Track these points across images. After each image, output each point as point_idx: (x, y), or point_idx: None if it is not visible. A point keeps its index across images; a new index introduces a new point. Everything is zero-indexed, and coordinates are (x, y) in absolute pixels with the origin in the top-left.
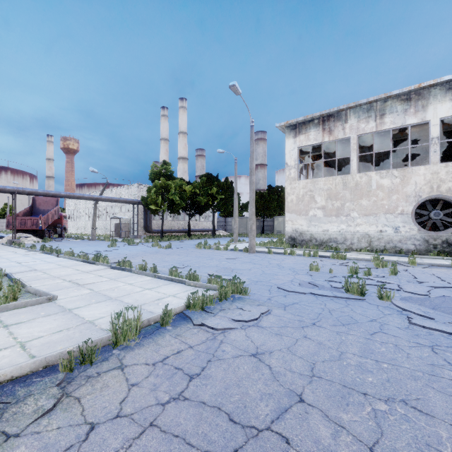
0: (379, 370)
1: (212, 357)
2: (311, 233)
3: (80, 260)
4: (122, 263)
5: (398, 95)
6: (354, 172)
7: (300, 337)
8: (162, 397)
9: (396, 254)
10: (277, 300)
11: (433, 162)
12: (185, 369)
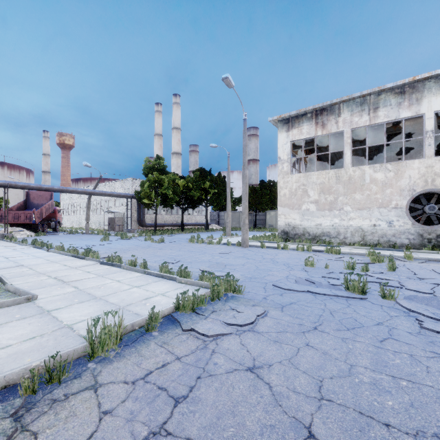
0: (398, 390)
1: (203, 372)
2: (304, 227)
3: (70, 255)
4: (112, 259)
5: (392, 88)
6: (348, 166)
7: (302, 346)
8: (140, 432)
9: (390, 248)
10: (273, 299)
11: (428, 156)
12: (170, 390)
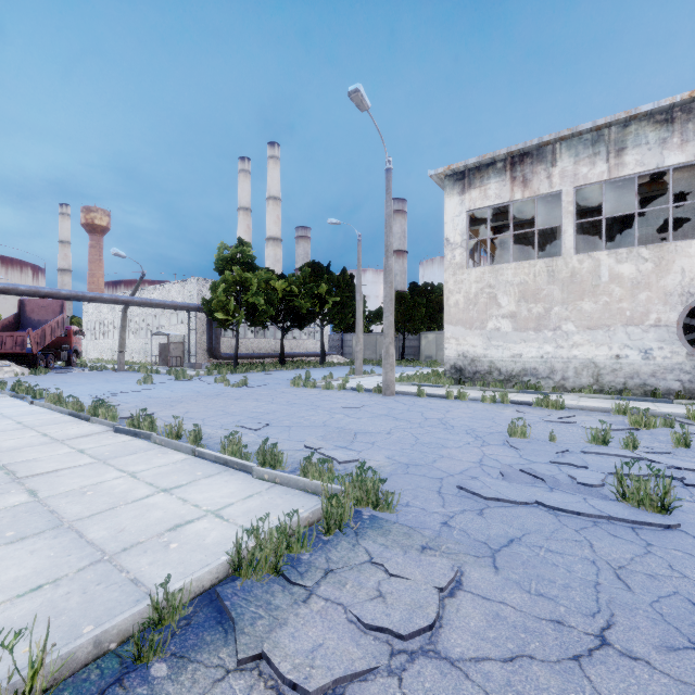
0: None
1: None
2: (491, 360)
3: (67, 412)
4: (136, 421)
5: (650, 114)
6: (569, 253)
7: None
8: None
9: (648, 398)
10: (465, 528)
11: None
12: None
